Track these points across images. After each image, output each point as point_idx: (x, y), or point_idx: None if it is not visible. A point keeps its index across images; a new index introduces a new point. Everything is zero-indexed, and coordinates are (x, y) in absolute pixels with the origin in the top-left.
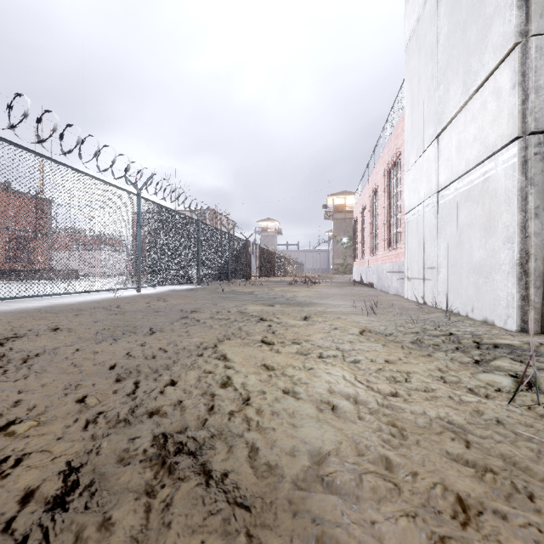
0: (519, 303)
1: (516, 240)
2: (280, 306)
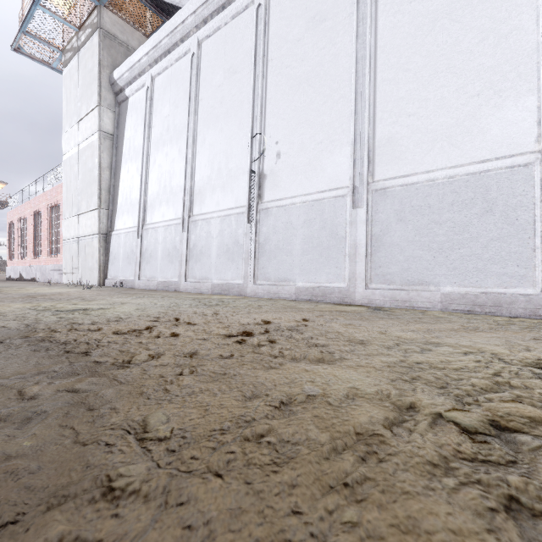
0: (99, 278)
1: (98, 261)
2: None
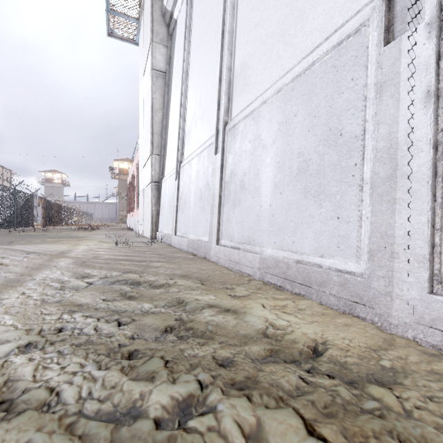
0: (151, 230)
1: (151, 212)
2: (66, 238)
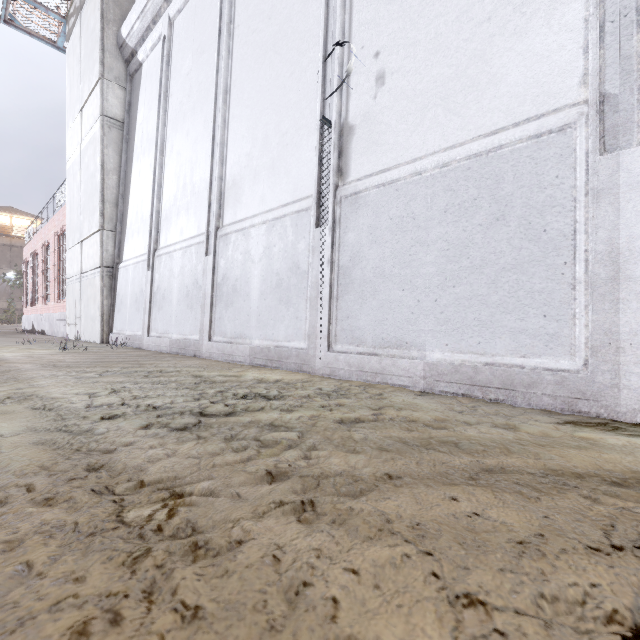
0: (101, 332)
1: (100, 307)
2: None
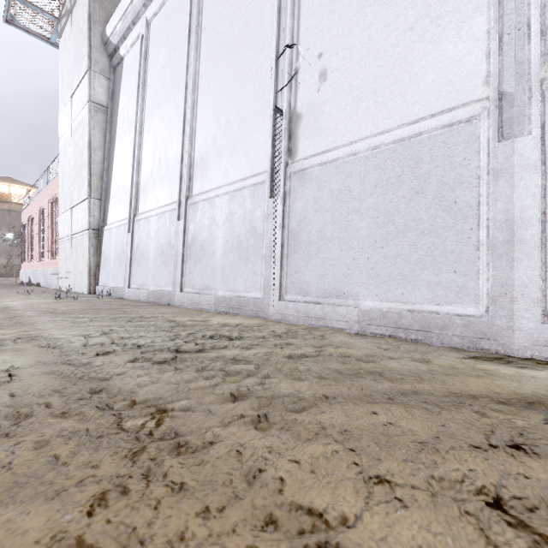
0: (89, 284)
1: (88, 264)
2: None
